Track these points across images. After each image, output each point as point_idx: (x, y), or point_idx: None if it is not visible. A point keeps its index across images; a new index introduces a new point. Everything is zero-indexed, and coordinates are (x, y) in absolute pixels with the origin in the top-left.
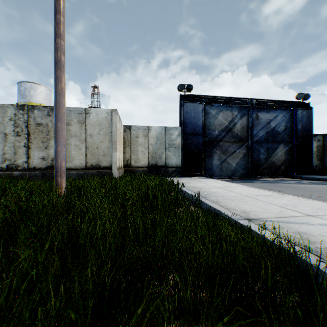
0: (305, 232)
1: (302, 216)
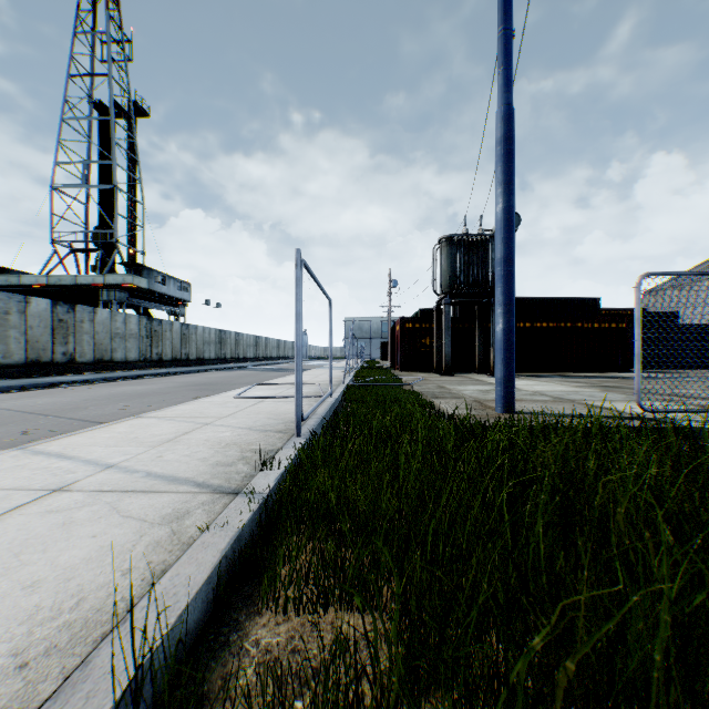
0: (212, 464)
1: (84, 490)
